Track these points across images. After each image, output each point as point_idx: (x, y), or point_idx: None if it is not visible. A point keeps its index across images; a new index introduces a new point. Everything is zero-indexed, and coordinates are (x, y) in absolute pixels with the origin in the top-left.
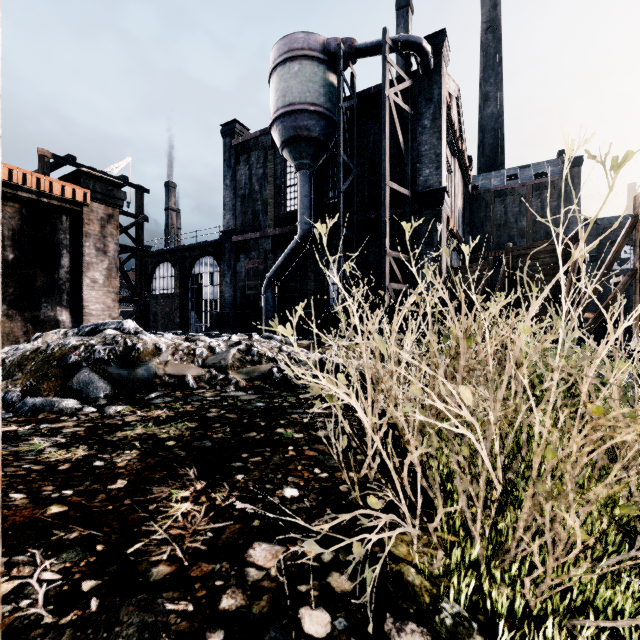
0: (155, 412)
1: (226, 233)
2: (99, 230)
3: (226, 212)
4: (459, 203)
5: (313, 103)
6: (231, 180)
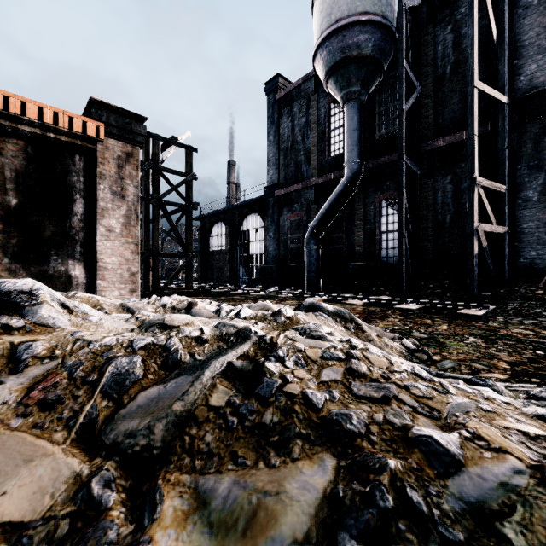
0: None
1: (269, 188)
2: (116, 171)
3: (269, 168)
4: None
5: (365, 12)
6: (274, 135)
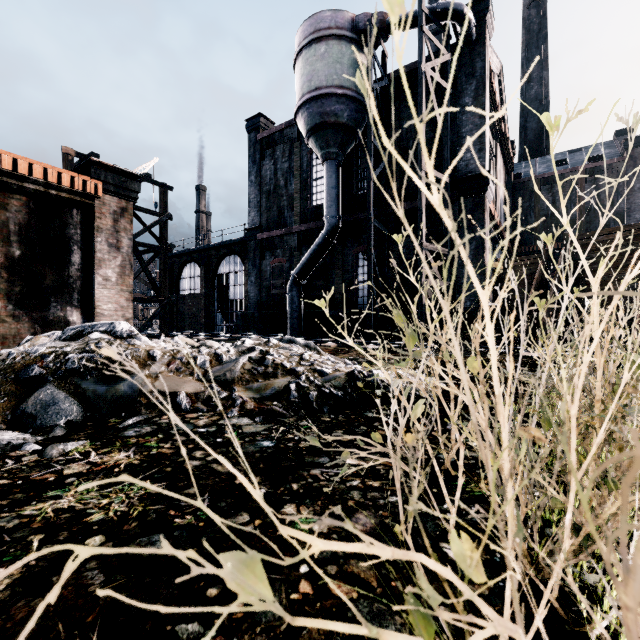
0: (115, 456)
1: (251, 231)
2: (112, 224)
3: (251, 209)
4: (501, 192)
5: (341, 86)
6: (256, 176)
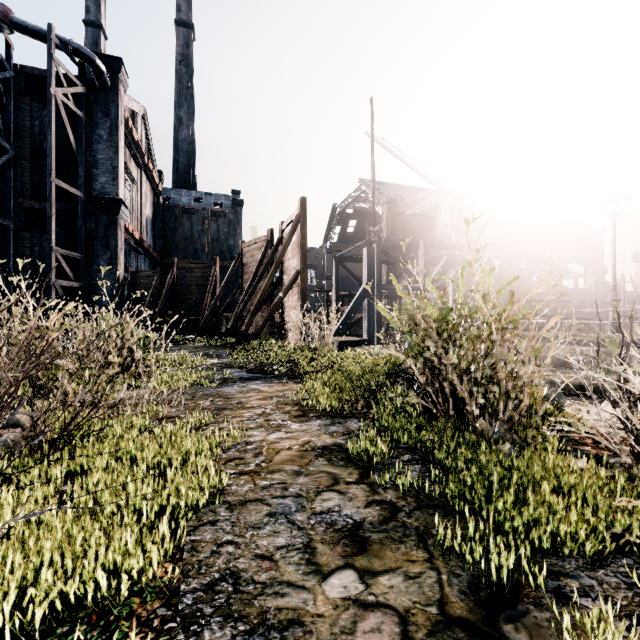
0: None
1: None
2: None
3: None
4: (148, 211)
5: None
6: None
